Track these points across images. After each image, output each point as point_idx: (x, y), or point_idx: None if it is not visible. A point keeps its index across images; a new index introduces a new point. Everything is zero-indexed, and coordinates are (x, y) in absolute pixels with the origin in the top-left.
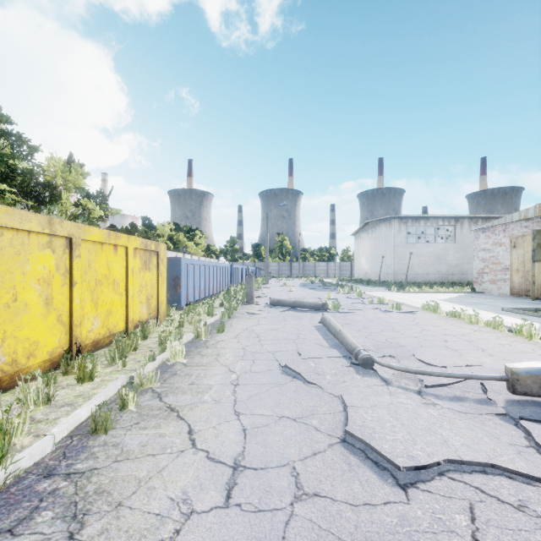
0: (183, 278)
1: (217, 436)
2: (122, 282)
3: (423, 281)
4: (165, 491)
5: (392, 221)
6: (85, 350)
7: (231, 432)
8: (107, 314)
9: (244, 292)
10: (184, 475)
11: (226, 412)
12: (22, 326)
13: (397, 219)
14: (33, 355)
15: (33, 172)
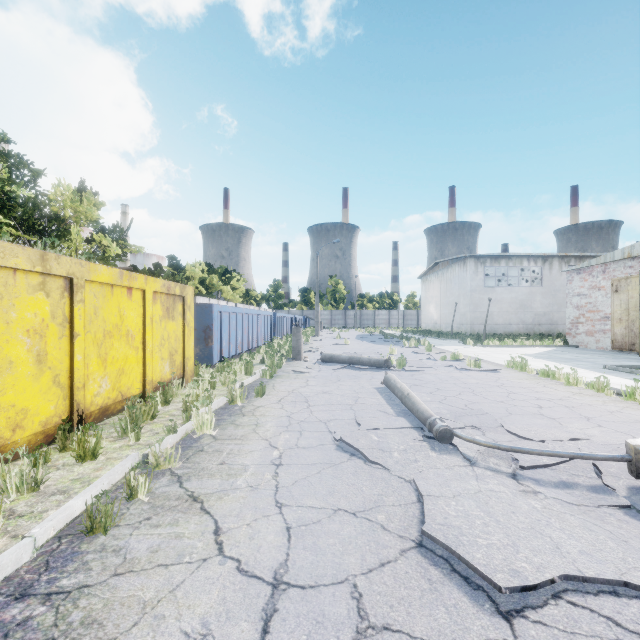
0: (216, 329)
1: (252, 538)
2: (139, 334)
3: (505, 332)
4: (178, 622)
5: (467, 260)
6: (91, 418)
7: (270, 532)
8: (119, 373)
9: (290, 346)
10: (206, 596)
11: (265, 502)
12: (5, 390)
13: (473, 258)
14: (20, 426)
15: (36, 201)
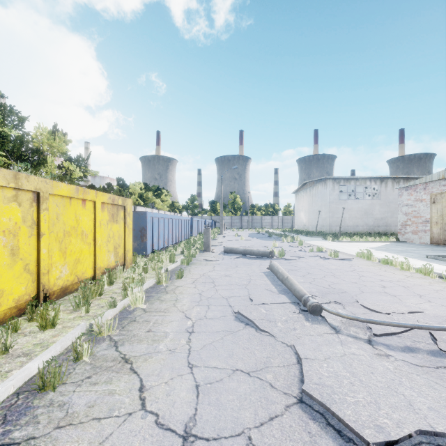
0: (149, 229)
1: (169, 394)
2: (91, 233)
3: (353, 231)
4: None
5: (327, 181)
6: (54, 296)
7: (183, 389)
8: (76, 262)
9: (202, 242)
10: None
11: (180, 363)
12: None
13: (331, 179)
14: None
15: (22, 138)
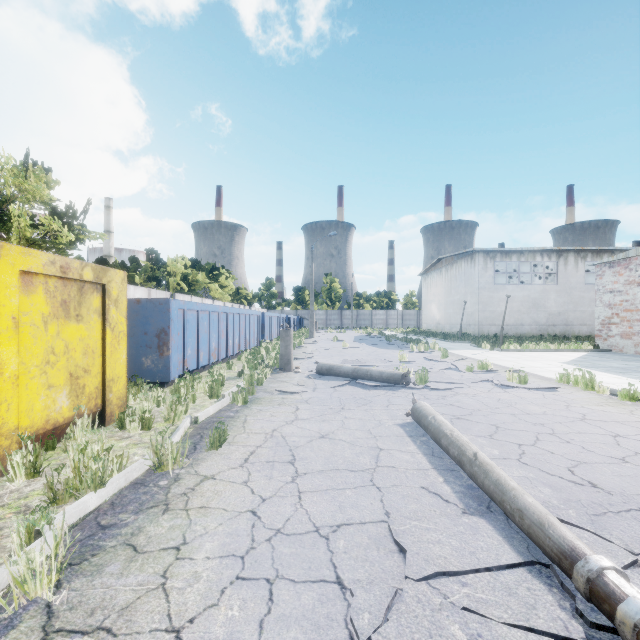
0: (175, 333)
1: None
2: None
3: (516, 333)
4: None
5: (475, 255)
6: None
7: None
8: None
9: (278, 353)
10: None
11: None
12: None
13: (482, 253)
14: None
15: None
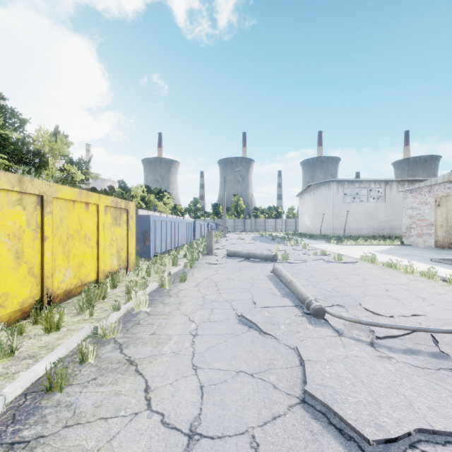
0: (151, 233)
1: (174, 395)
2: (94, 237)
3: (358, 235)
4: None
5: (331, 183)
6: (57, 299)
7: (188, 390)
8: (79, 265)
9: (205, 245)
10: (135, 446)
11: (184, 365)
12: None
13: (335, 182)
14: (2, 306)
15: (23, 141)
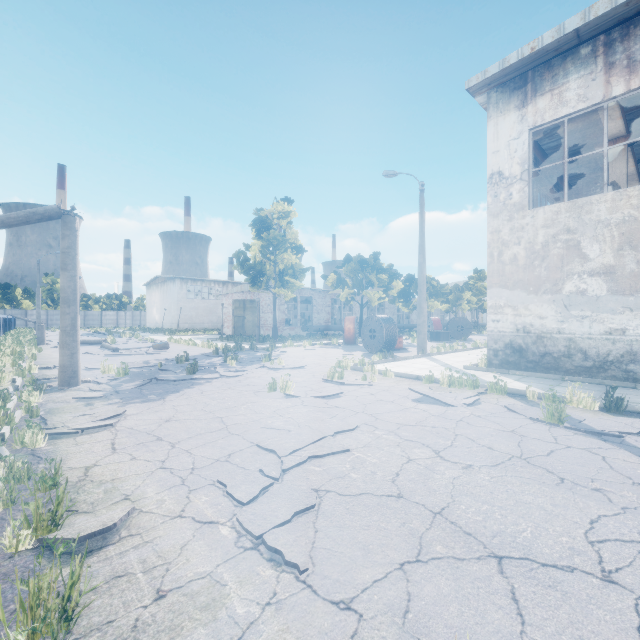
0: None
1: None
2: None
3: (200, 328)
4: None
5: (176, 280)
6: None
7: None
8: None
9: (33, 338)
10: None
11: None
12: None
13: (180, 279)
14: None
15: None
